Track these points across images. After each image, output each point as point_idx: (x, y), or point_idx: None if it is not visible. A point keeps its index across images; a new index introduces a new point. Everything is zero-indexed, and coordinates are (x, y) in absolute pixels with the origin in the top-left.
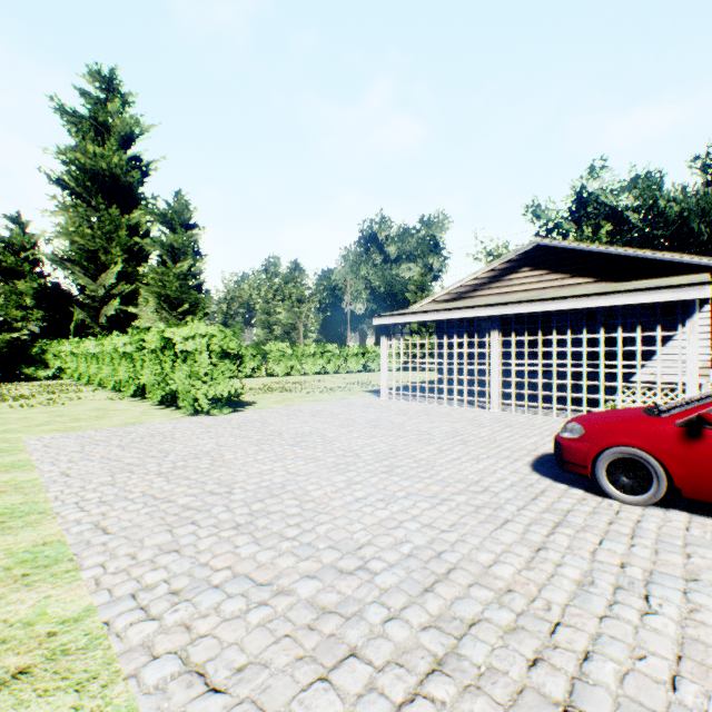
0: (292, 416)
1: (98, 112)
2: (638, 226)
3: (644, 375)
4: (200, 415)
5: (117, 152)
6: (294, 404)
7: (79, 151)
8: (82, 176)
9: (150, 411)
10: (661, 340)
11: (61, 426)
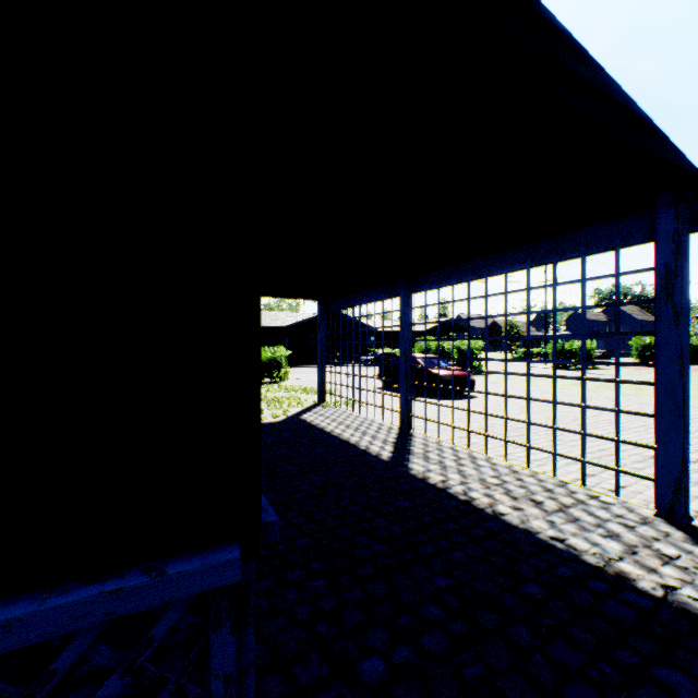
0: None
1: None
2: None
3: None
4: None
5: None
6: None
7: None
8: None
9: None
10: None
11: None
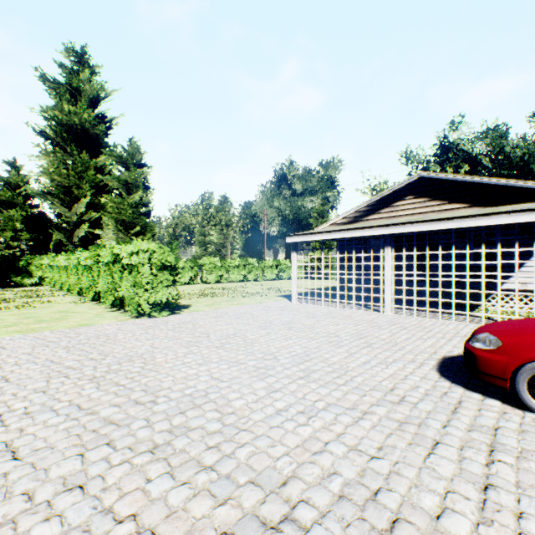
0: (219, 318)
1: (72, 80)
2: (488, 167)
3: (512, 284)
4: (143, 317)
5: (86, 110)
6: (221, 307)
7: (57, 110)
8: (60, 129)
9: (103, 313)
10: (526, 255)
11: (24, 327)
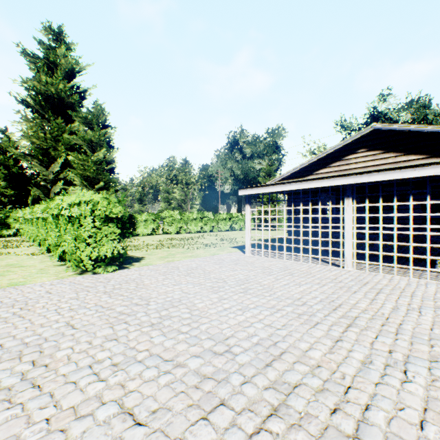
0: (167, 275)
1: (49, 54)
2: None
3: None
4: (87, 273)
5: (61, 81)
6: (174, 260)
7: (35, 80)
8: (38, 97)
9: (49, 267)
10: None
11: None
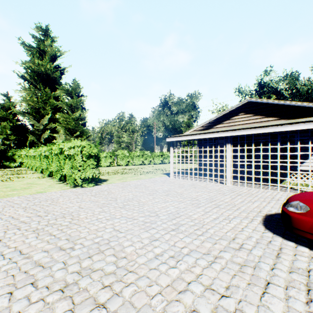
0: (124, 188)
1: (40, 45)
2: (287, 97)
3: (305, 166)
4: (78, 187)
5: (48, 63)
6: (127, 181)
7: (31, 63)
8: (33, 74)
9: (54, 184)
10: None
11: (2, 194)
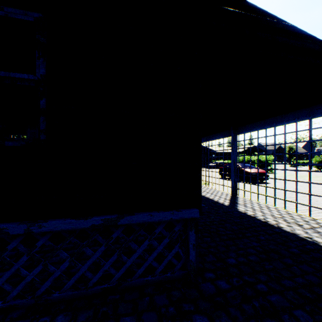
0: None
1: None
2: None
3: None
4: None
5: None
6: None
7: None
8: None
9: None
10: None
11: None
